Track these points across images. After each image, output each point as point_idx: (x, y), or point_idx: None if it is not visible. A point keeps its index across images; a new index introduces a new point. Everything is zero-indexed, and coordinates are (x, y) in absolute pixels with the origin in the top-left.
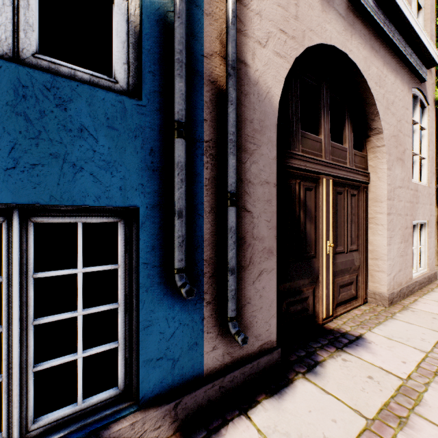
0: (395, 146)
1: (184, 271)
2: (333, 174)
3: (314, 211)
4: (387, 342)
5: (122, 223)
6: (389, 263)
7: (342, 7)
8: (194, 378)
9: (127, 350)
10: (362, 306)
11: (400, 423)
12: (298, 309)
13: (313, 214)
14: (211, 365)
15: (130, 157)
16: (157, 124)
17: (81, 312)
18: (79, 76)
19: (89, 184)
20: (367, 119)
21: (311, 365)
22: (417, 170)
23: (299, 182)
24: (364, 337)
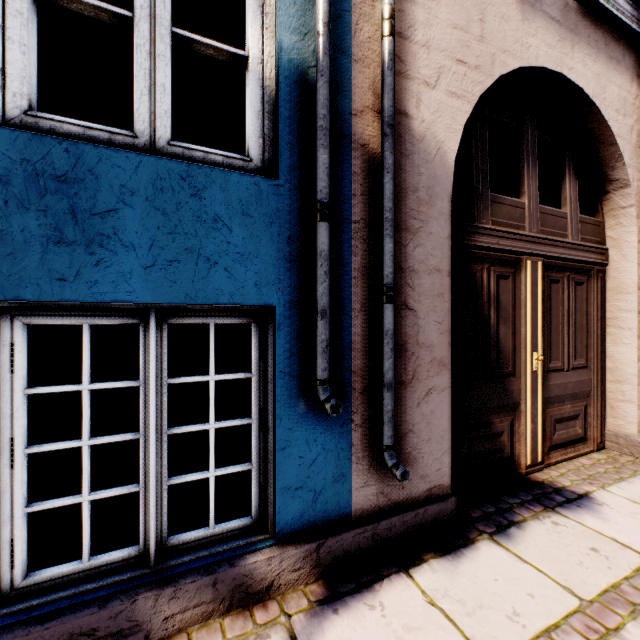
0: None
1: (328, 383)
2: (543, 254)
3: (512, 309)
4: (630, 506)
5: (256, 324)
6: None
7: (556, 7)
8: (339, 518)
9: (262, 474)
10: (594, 453)
11: (634, 612)
12: (486, 448)
13: (510, 313)
14: (362, 505)
15: (266, 247)
16: (296, 205)
17: (213, 425)
18: (212, 160)
19: (224, 280)
20: (604, 166)
21: (502, 525)
22: None
23: (488, 267)
24: (592, 496)
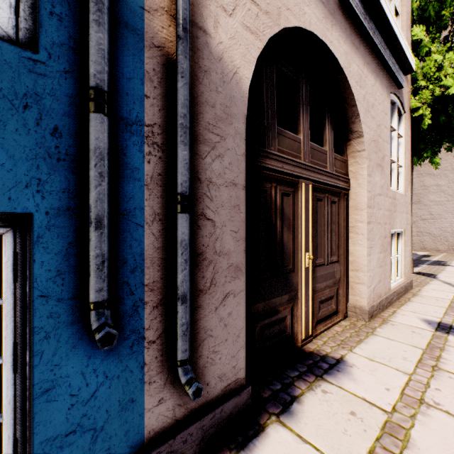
0: (375, 151)
1: (105, 305)
2: (313, 179)
3: (292, 220)
4: (369, 364)
5: (8, 236)
6: (369, 275)
7: None
8: (128, 448)
9: (19, 425)
10: (342, 321)
11: None
12: (274, 332)
13: (291, 223)
14: (156, 424)
15: (15, 136)
16: (66, 92)
17: None
18: None
19: None
20: (348, 121)
21: (286, 402)
22: (394, 177)
23: (275, 186)
24: (345, 359)
